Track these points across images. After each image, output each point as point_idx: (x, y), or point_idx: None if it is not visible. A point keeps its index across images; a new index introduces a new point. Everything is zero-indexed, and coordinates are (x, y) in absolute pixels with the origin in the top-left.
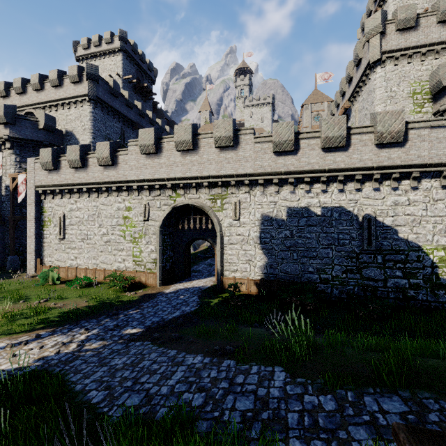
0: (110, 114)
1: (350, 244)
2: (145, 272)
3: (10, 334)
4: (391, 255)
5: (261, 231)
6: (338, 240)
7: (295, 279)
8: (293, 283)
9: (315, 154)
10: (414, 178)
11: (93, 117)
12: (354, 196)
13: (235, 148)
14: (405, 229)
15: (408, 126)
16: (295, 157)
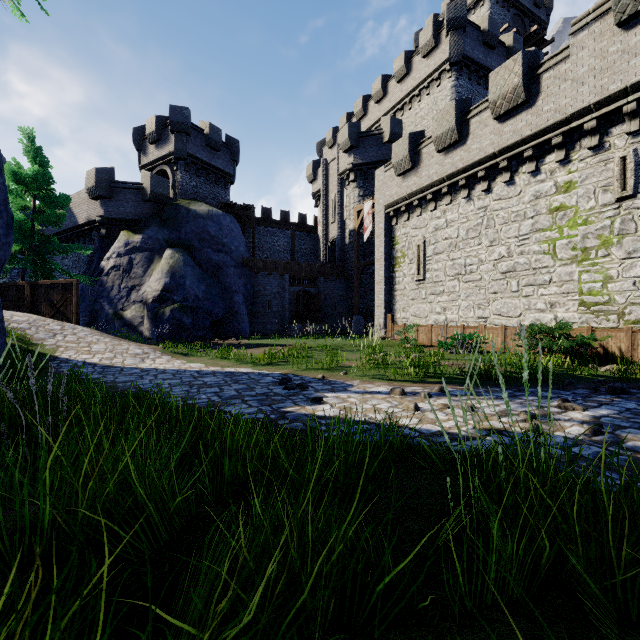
0: (481, 83)
1: None
2: (626, 328)
3: (387, 380)
4: None
5: None
6: None
7: None
8: None
9: None
10: None
11: (455, 94)
12: None
13: None
14: None
15: None
16: None
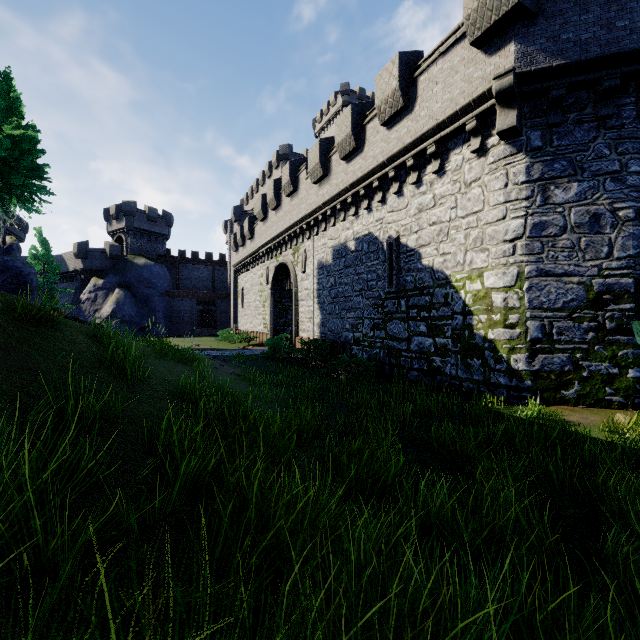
0: None
1: (376, 287)
2: (266, 333)
3: None
4: (415, 297)
5: (318, 281)
6: (367, 283)
7: (337, 339)
8: (331, 344)
9: (341, 170)
10: (436, 156)
11: None
12: (380, 213)
13: (297, 191)
14: (430, 250)
15: (415, 73)
16: (329, 182)
